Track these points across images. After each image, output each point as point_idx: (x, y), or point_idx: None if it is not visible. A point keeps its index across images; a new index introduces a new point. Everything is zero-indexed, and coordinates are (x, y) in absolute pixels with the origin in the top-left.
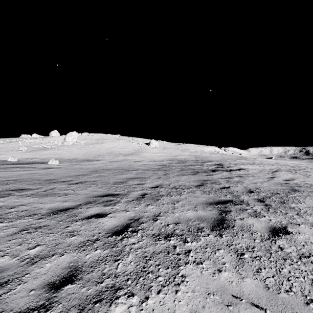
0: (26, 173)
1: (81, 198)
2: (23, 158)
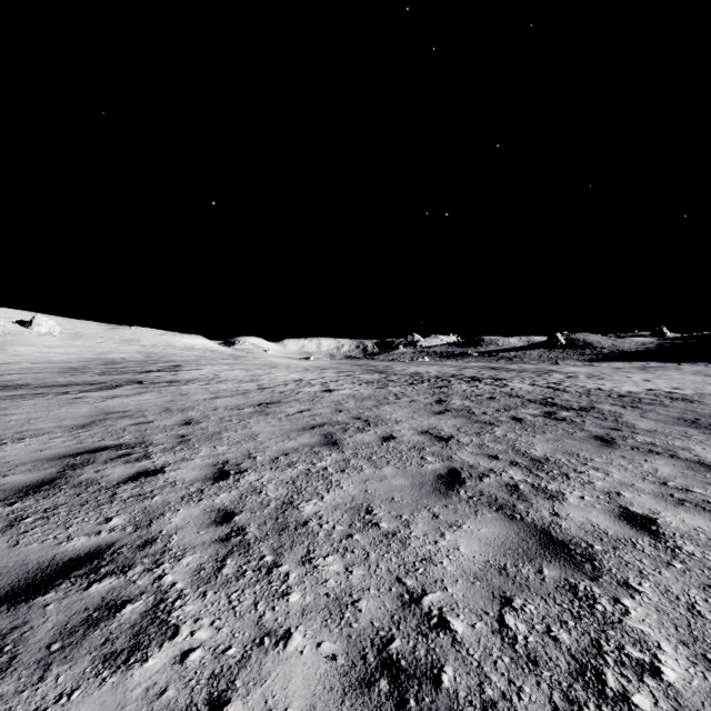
0: None
1: None
2: None
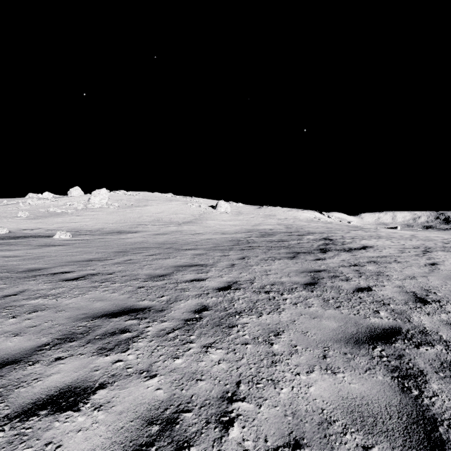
0: (1, 256)
1: (60, 321)
2: (19, 228)
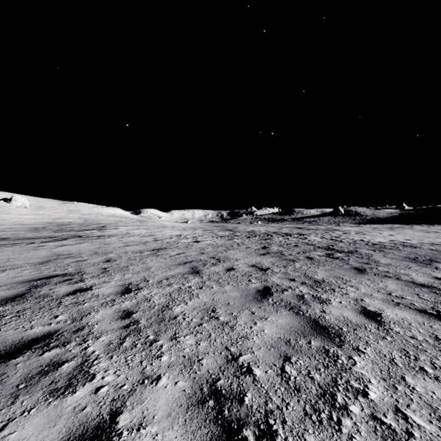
0: None
1: None
2: None
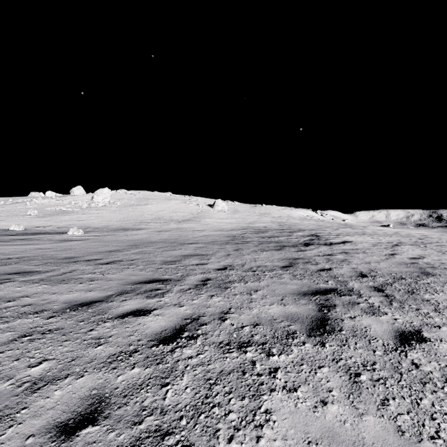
0: (35, 248)
1: (113, 285)
2: (32, 226)
